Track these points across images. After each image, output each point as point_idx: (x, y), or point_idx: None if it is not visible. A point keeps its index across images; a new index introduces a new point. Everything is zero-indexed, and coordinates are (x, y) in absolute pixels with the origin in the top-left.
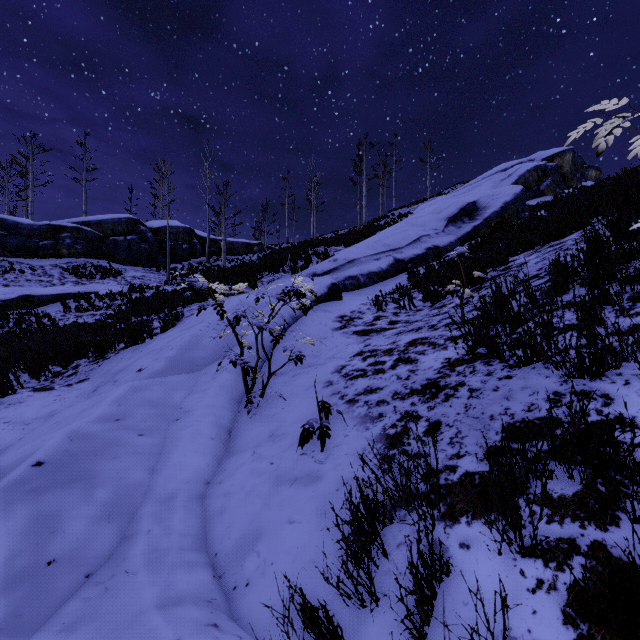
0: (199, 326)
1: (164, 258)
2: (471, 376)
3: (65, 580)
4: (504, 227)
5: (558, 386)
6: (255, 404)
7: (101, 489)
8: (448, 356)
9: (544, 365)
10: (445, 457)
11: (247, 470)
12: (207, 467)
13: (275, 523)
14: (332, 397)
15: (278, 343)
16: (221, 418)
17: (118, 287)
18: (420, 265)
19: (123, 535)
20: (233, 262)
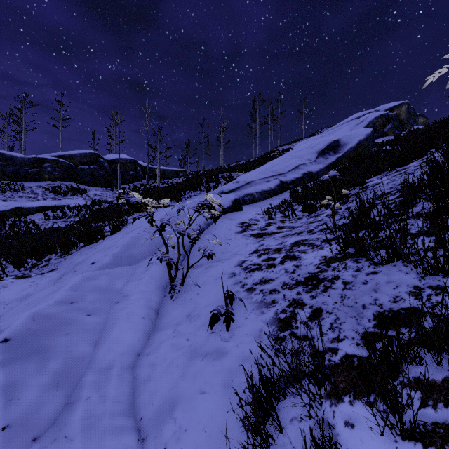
0: (137, 230)
1: (116, 181)
2: (344, 271)
3: (15, 444)
4: (359, 158)
5: (417, 281)
6: (177, 290)
7: (53, 361)
8: (324, 254)
9: (403, 263)
10: (327, 340)
11: (169, 345)
12: (138, 341)
13: (189, 392)
14: (235, 286)
15: (195, 243)
16: (151, 301)
17: (83, 201)
18: (298, 185)
19: (67, 401)
20: (165, 184)
